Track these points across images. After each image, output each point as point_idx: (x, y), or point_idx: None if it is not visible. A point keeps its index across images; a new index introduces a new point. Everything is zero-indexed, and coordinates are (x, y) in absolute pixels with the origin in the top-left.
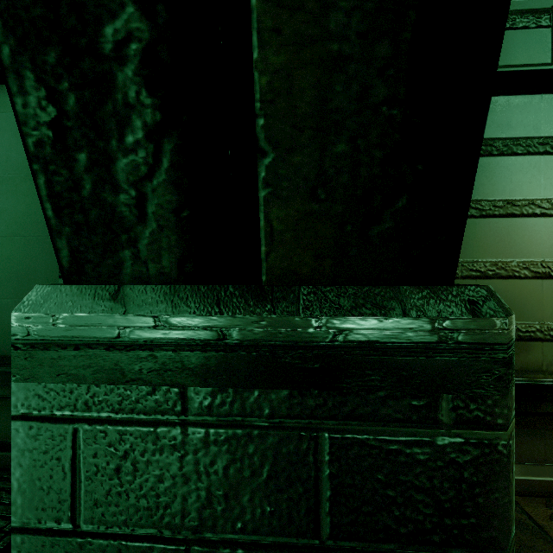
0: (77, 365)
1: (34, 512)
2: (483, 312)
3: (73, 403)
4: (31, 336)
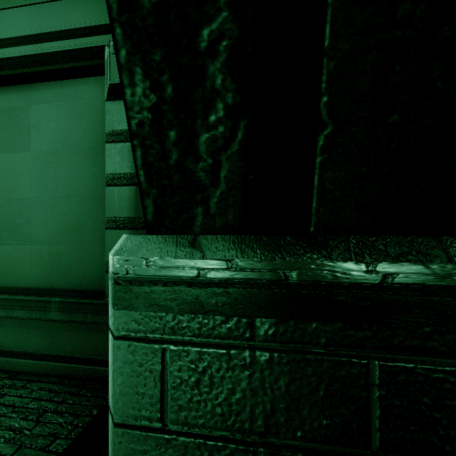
0: (165, 298)
1: (131, 412)
2: None
3: (162, 328)
4: (129, 275)
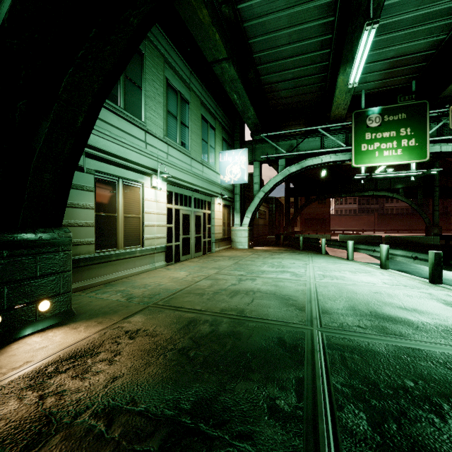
0: None
1: None
2: (67, 232)
3: None
4: None
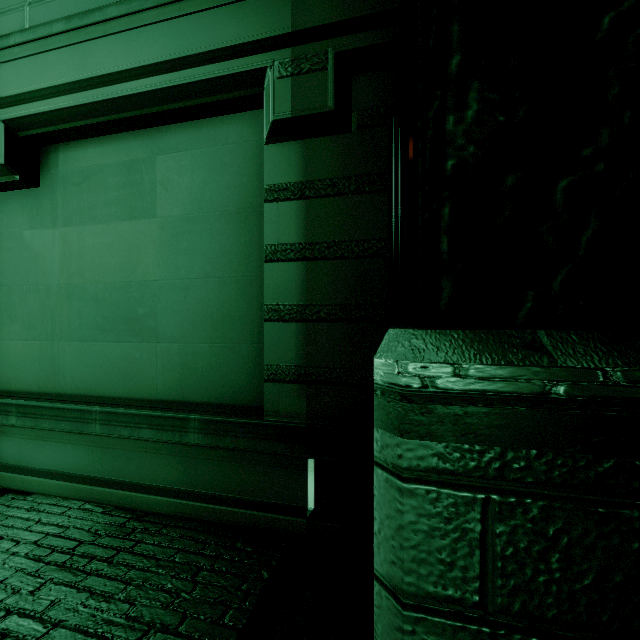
0: (489, 424)
1: (432, 590)
2: None
3: (483, 468)
4: (428, 388)
